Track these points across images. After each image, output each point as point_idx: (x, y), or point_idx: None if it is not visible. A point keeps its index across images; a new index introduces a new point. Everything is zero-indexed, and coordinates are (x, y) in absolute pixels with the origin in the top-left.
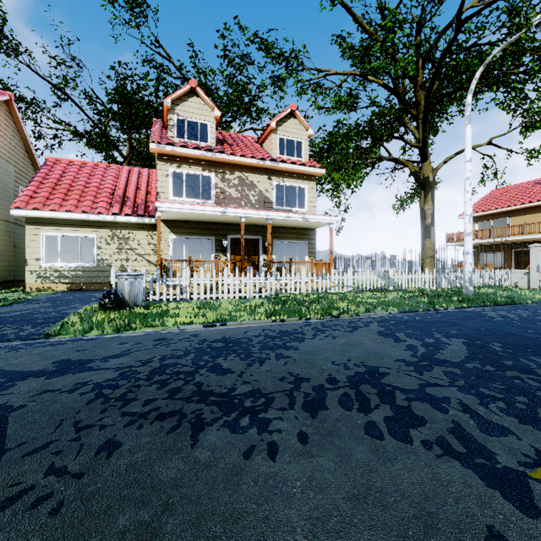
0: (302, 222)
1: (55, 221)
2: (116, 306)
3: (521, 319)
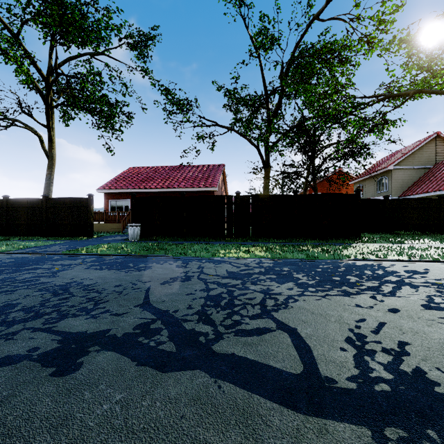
0: None
1: None
2: None
3: None
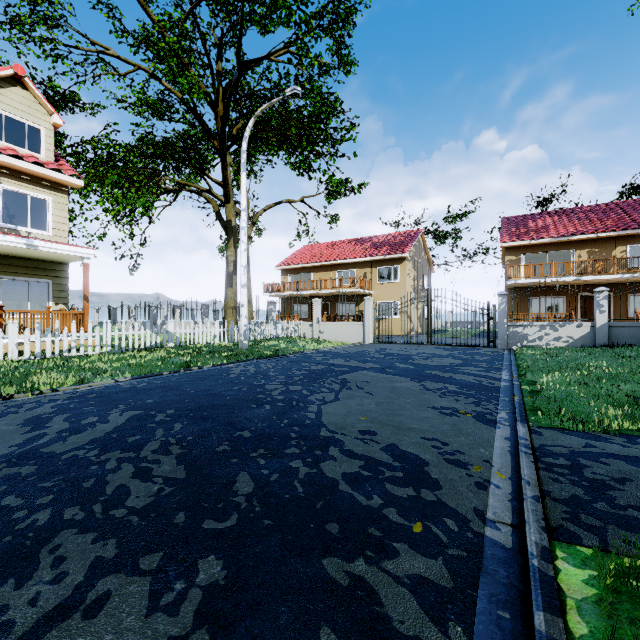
0: (30, 251)
1: None
2: None
3: (254, 373)
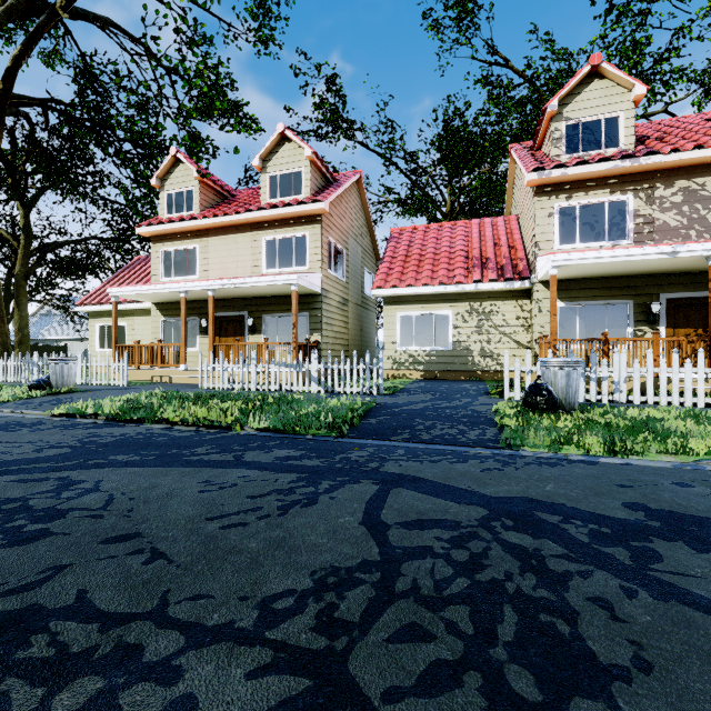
0: None
1: (409, 298)
2: (550, 408)
3: None
